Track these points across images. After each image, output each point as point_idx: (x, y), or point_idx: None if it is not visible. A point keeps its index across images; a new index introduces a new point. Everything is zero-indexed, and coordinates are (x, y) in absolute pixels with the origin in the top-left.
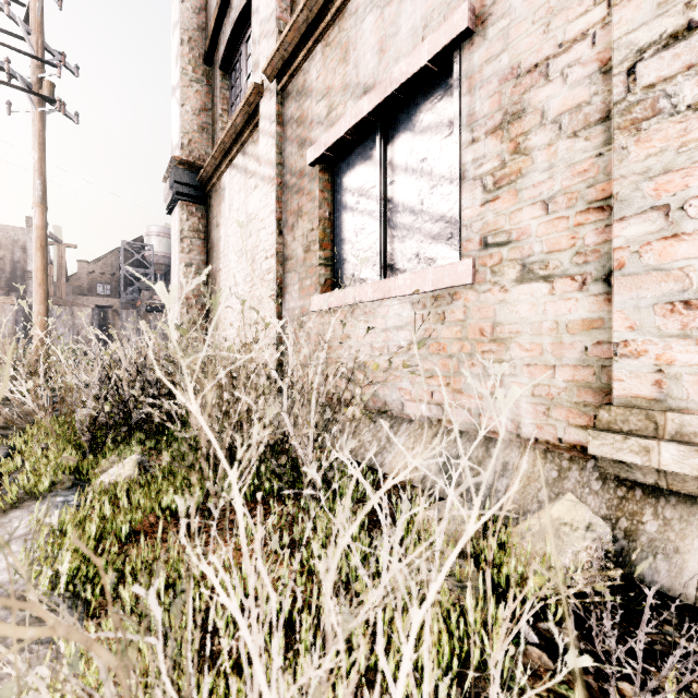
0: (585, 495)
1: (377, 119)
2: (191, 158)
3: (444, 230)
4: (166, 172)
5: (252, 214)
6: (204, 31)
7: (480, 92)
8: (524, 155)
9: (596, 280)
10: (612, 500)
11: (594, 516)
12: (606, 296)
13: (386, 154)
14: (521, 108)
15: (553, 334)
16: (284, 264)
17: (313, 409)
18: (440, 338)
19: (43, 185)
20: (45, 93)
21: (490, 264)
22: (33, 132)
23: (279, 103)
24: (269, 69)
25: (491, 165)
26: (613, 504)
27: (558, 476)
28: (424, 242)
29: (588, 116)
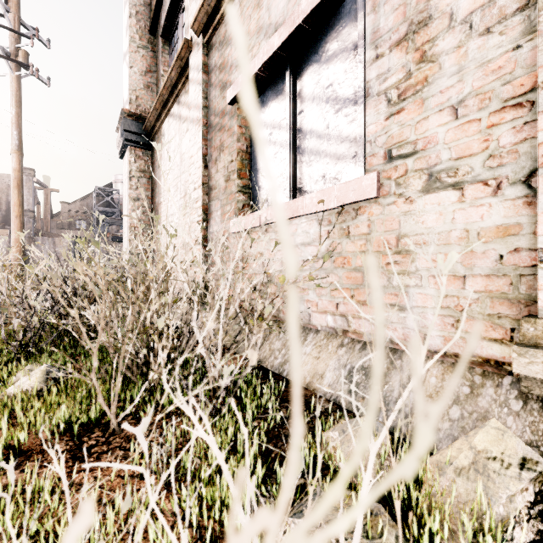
0: (503, 416)
1: (287, 54)
2: (138, 111)
3: (348, 150)
4: (118, 123)
5: (184, 153)
6: (149, 6)
7: (384, 7)
8: (430, 62)
9: (513, 183)
10: (537, 423)
11: (528, 449)
12: (526, 199)
13: (295, 87)
14: (428, 15)
15: (463, 243)
16: (209, 193)
17: (222, 320)
18: (344, 252)
19: (19, 136)
20: (20, 60)
21: (394, 176)
22: (11, 92)
23: (205, 54)
24: (196, 24)
25: (395, 78)
26: (539, 428)
27: (471, 392)
28: (330, 163)
29: (503, 8)
